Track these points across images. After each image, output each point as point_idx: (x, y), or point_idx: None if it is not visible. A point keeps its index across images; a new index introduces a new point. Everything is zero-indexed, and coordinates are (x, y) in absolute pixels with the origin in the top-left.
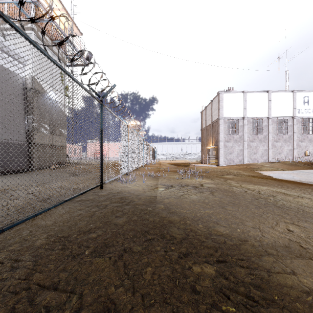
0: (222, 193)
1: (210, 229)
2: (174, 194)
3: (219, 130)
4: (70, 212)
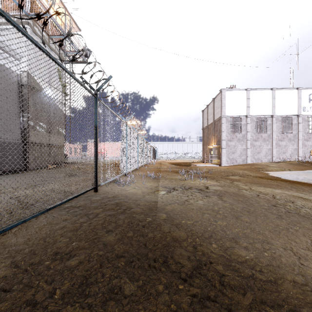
0: (232, 198)
1: (228, 252)
2: (178, 199)
3: (222, 129)
4: (52, 223)
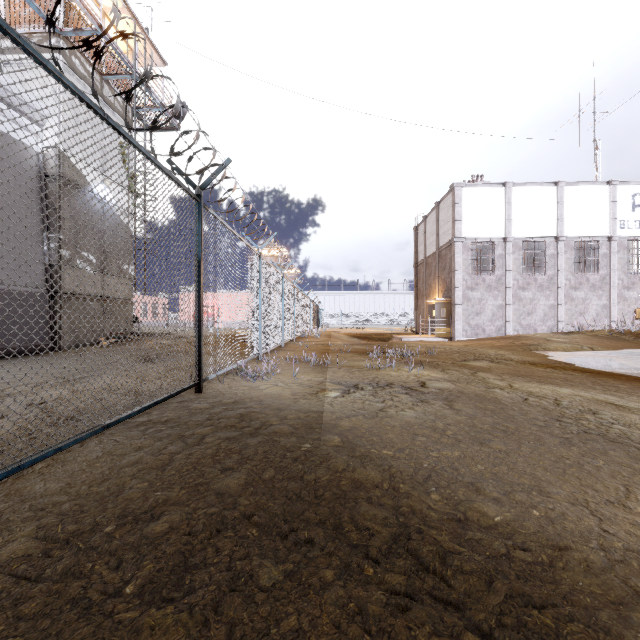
0: (472, 405)
1: (461, 508)
2: (364, 406)
3: (455, 265)
4: (114, 454)
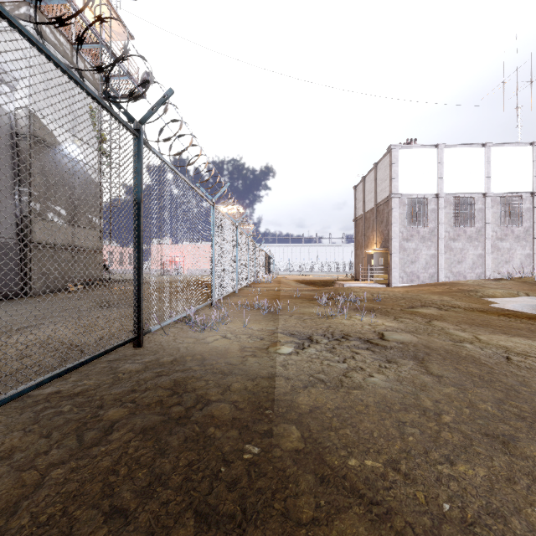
0: (451, 368)
1: None
2: (323, 369)
3: (392, 218)
4: None
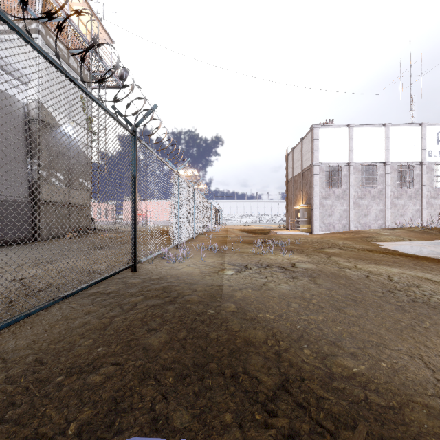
0: (329, 281)
1: (327, 361)
2: (252, 281)
3: (314, 181)
4: (69, 317)
